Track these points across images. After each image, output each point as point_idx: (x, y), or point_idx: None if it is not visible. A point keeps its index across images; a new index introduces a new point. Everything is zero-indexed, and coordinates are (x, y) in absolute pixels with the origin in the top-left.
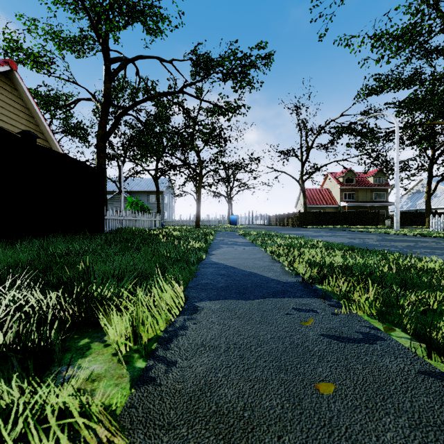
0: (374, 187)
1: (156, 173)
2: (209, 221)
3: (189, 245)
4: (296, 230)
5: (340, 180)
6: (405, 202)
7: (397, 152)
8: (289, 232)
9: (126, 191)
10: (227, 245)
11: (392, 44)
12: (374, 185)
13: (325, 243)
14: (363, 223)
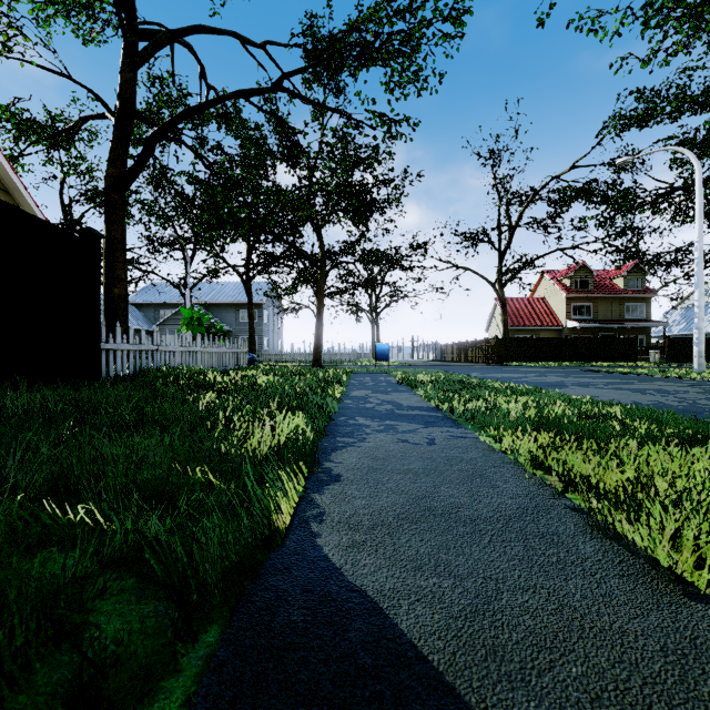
0: (625, 295)
1: (247, 269)
2: (339, 354)
3: (249, 443)
4: (499, 371)
5: (566, 282)
6: (675, 322)
7: (699, 220)
8: (489, 374)
9: (200, 303)
10: (376, 419)
11: (683, 20)
12: (625, 292)
13: (621, 409)
14: (609, 357)
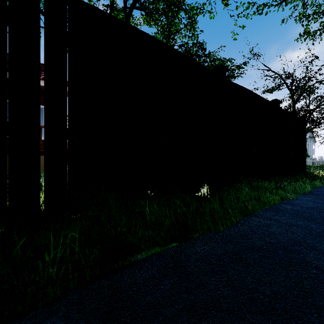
0: None
1: None
2: None
3: None
4: None
5: None
6: None
7: None
8: None
9: None
10: None
11: None
12: None
13: None
14: None
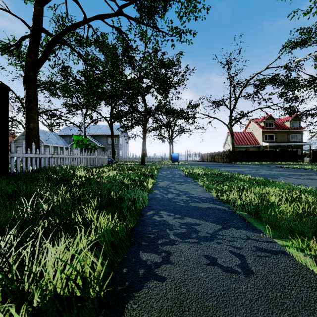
0: (290, 130)
1: (110, 118)
2: (154, 158)
3: None
4: (233, 167)
5: (262, 124)
6: (313, 143)
7: None
8: (229, 169)
9: (90, 134)
10: (177, 214)
11: None
12: (290, 128)
13: None
14: (284, 159)
